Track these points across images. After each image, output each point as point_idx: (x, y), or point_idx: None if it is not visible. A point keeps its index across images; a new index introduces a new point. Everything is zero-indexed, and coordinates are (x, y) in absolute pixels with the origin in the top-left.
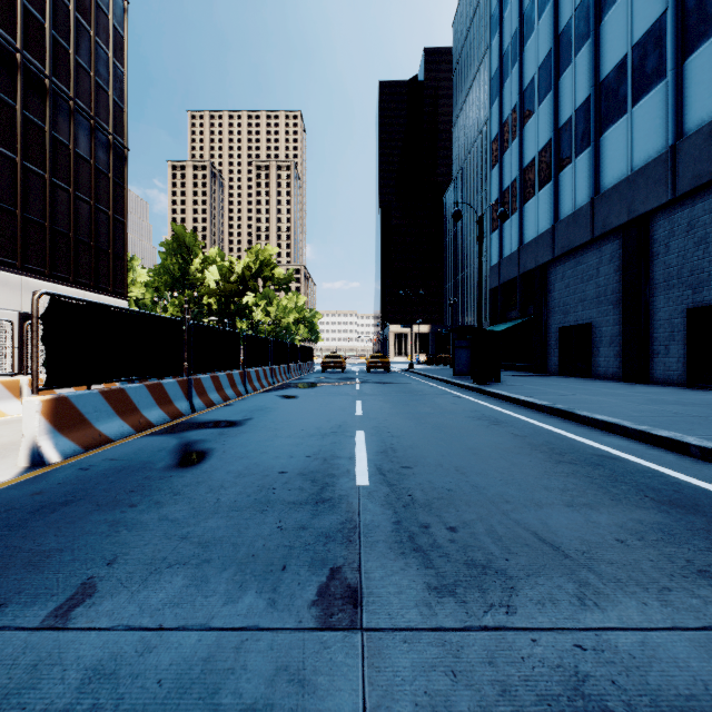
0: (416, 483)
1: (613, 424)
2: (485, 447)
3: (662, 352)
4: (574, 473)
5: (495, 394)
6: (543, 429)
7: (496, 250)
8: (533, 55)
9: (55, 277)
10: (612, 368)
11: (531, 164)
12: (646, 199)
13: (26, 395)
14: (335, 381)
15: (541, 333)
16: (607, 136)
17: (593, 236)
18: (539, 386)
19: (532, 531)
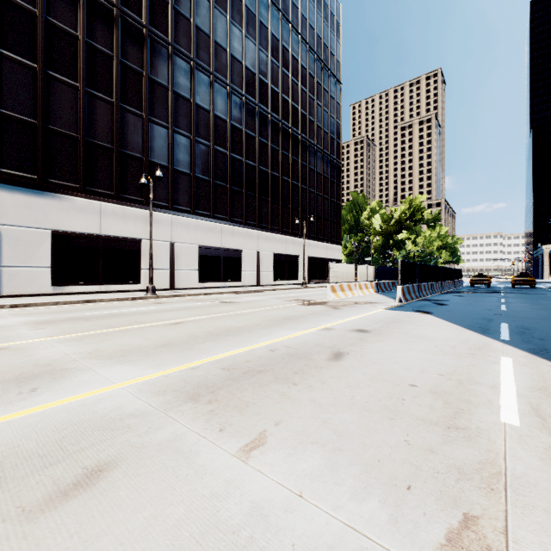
0: (522, 311)
1: None
2: None
3: None
4: None
5: None
6: None
7: None
8: None
9: (317, 238)
10: None
11: None
12: None
13: (357, 289)
14: (484, 291)
15: None
16: None
17: None
18: None
19: None
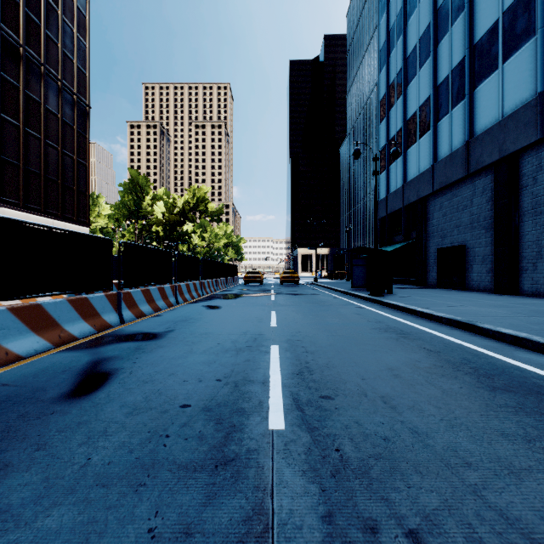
0: (342, 425)
1: (523, 339)
2: (404, 367)
3: (530, 268)
4: (522, 407)
5: (392, 305)
6: (452, 343)
7: (384, 187)
8: (415, 28)
9: (27, 208)
10: (484, 282)
11: (413, 116)
12: (516, 140)
13: None
14: (254, 292)
15: (422, 253)
16: (481, 89)
17: (468, 172)
18: (426, 297)
19: (539, 542)
